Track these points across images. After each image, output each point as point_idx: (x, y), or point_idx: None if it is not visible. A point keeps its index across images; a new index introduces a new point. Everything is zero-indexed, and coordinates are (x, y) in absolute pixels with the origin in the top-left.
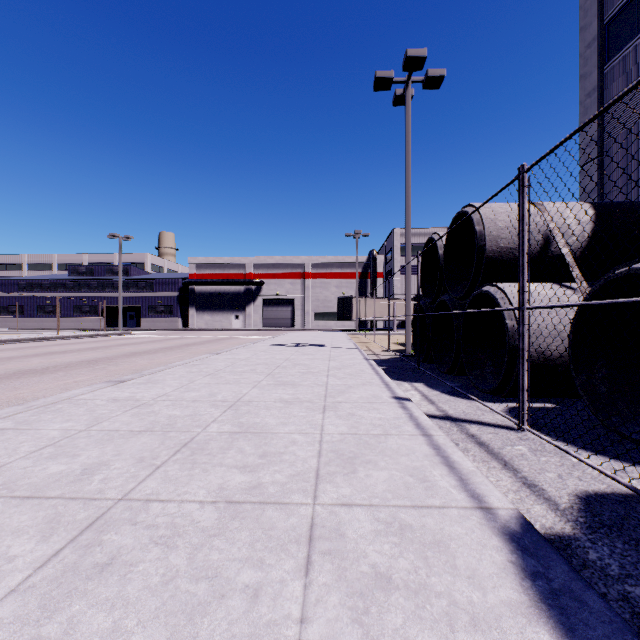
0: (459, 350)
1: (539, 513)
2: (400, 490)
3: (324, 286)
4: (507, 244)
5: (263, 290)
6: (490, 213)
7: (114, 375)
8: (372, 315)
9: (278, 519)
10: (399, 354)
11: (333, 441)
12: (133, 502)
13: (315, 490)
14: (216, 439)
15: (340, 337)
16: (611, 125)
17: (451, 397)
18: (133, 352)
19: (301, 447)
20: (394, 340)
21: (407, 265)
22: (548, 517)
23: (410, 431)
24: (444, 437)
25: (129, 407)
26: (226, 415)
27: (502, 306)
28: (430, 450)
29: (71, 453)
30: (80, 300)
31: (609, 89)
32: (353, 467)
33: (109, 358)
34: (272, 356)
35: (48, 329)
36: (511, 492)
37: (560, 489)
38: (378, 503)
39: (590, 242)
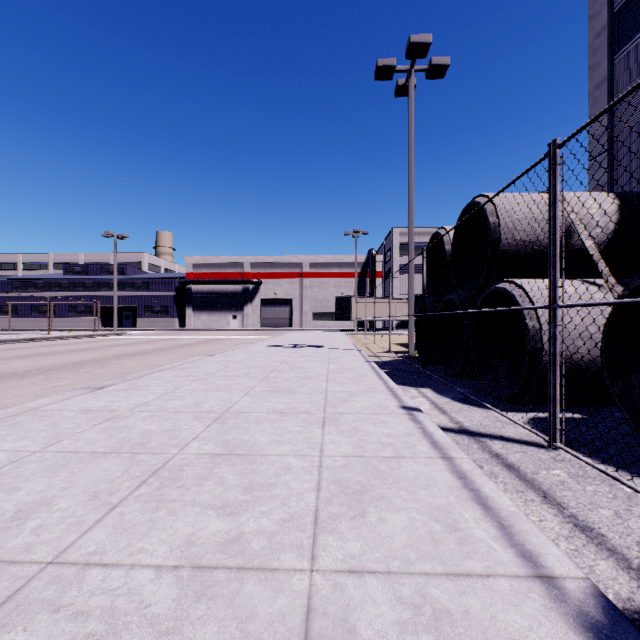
0: (469, 352)
1: (607, 574)
2: (425, 545)
3: (323, 286)
4: (524, 237)
5: (261, 290)
6: (505, 203)
7: (98, 379)
8: (371, 315)
9: (261, 599)
10: (401, 356)
11: (335, 467)
12: (65, 568)
13: (313, 545)
14: (193, 464)
15: (339, 337)
16: (622, 117)
17: (464, 405)
18: (124, 353)
19: (296, 476)
20: (394, 341)
21: (410, 262)
22: (621, 581)
23: (426, 452)
24: (468, 461)
25: (100, 420)
26: (210, 430)
27: (521, 304)
28: (454, 480)
29: (10, 485)
30: (75, 300)
31: (620, 79)
32: (361, 507)
33: (97, 360)
34: (268, 358)
35: (42, 329)
36: (562, 539)
37: (624, 535)
38: (398, 568)
39: (615, 235)
